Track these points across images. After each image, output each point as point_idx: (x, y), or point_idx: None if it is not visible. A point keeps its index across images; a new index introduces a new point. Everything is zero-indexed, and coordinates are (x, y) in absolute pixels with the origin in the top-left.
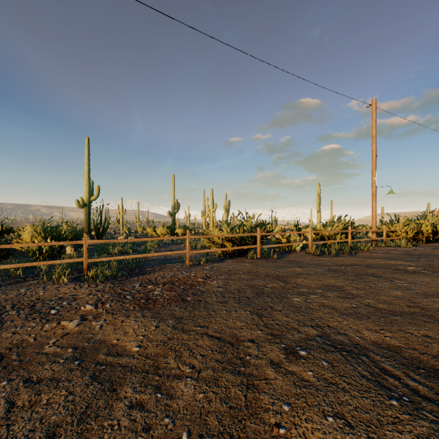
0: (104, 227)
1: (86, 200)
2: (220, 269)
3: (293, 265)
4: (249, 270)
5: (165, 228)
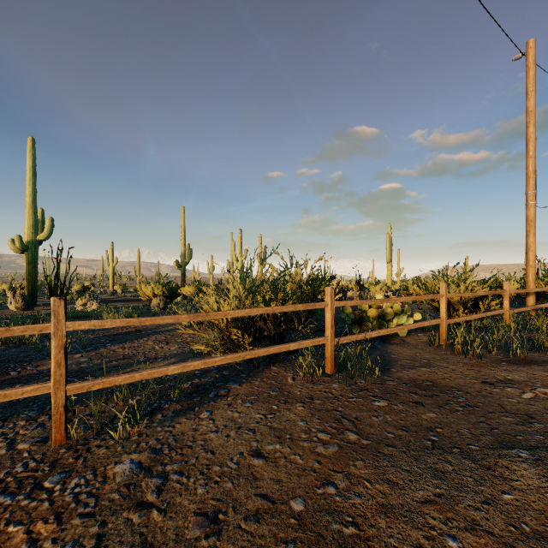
0: (64, 284)
1: (27, 240)
2: (167, 504)
3: (465, 421)
4: (314, 506)
5: (159, 285)
